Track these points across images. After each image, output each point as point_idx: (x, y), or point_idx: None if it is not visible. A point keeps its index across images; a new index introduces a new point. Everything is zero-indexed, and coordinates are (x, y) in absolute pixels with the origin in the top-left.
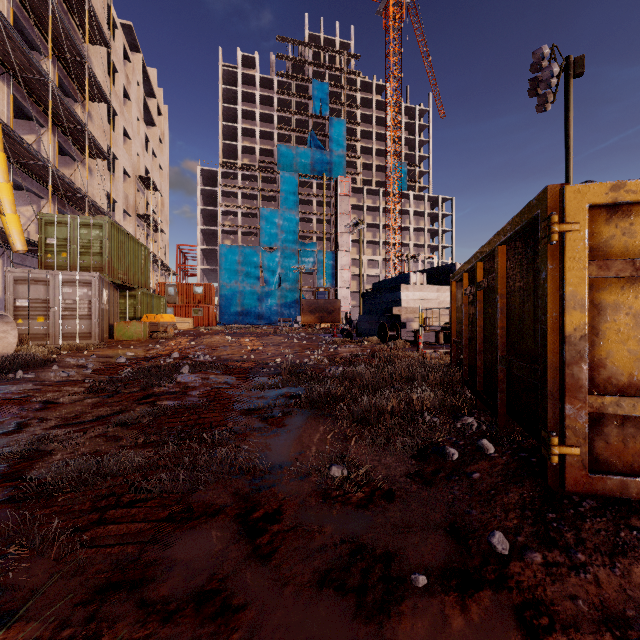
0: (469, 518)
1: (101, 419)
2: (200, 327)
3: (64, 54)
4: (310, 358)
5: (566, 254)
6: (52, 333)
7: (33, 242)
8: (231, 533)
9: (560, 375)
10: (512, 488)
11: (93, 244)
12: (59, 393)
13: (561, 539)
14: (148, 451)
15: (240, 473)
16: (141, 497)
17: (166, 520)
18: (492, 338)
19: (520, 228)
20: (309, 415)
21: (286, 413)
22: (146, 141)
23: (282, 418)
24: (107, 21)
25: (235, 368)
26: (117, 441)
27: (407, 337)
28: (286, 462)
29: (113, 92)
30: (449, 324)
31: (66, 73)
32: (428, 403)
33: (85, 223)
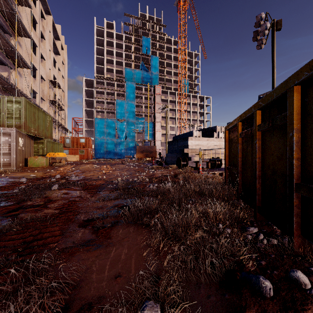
0: None
1: None
2: (83, 160)
3: (2, 8)
4: (138, 177)
5: None
6: None
7: None
8: None
9: None
10: None
11: (15, 112)
12: None
13: None
14: None
15: None
16: None
17: None
18: (276, 167)
19: None
20: (131, 226)
21: (114, 224)
22: (54, 62)
23: (110, 229)
24: None
25: (90, 185)
26: None
27: (191, 165)
28: (98, 296)
29: (34, 34)
30: (215, 158)
31: (5, 19)
32: (221, 216)
33: (10, 100)
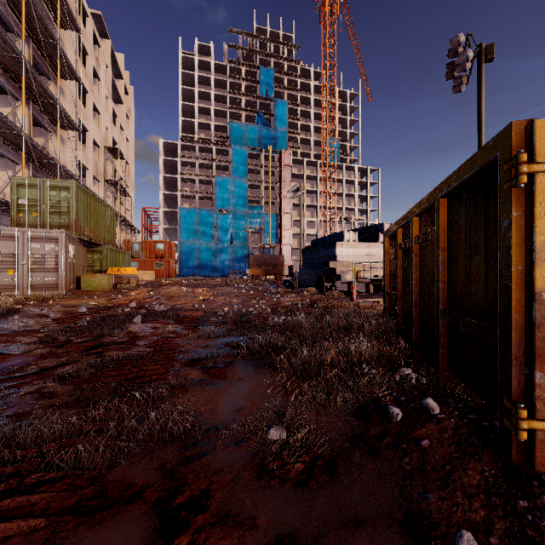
0: (427, 507)
1: (43, 372)
2: (161, 279)
3: (38, 36)
4: (255, 307)
5: (536, 198)
6: (21, 284)
7: (7, 202)
8: (145, 530)
9: (527, 337)
10: (469, 462)
11: (61, 204)
12: (11, 343)
13: (542, 540)
14: (77, 412)
15: (171, 438)
16: (50, 476)
17: (69, 512)
18: (430, 291)
19: (469, 176)
20: (250, 366)
21: (228, 364)
22: (114, 116)
23: (224, 369)
24: (79, 10)
25: (185, 317)
26: (49, 399)
27: (341, 288)
28: (223, 422)
29: (84, 72)
30: (379, 276)
31: (40, 53)
32: (366, 354)
33: (54, 186)
